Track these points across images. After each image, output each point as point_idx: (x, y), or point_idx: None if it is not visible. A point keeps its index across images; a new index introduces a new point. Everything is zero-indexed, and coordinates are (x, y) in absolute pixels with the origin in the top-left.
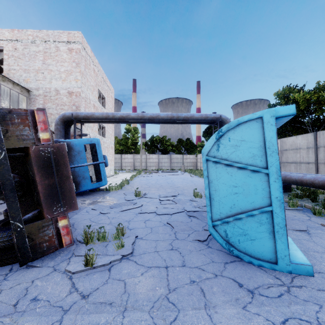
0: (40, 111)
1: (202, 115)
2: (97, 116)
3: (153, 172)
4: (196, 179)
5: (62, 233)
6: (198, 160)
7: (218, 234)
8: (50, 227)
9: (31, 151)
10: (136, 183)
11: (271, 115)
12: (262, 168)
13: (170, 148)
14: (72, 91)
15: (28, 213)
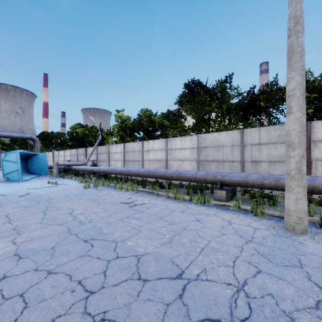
0: None
1: (19, 135)
2: None
3: None
4: None
5: None
6: None
7: (5, 177)
8: None
9: None
10: None
11: (18, 151)
12: (16, 162)
13: (1, 146)
14: None
15: None
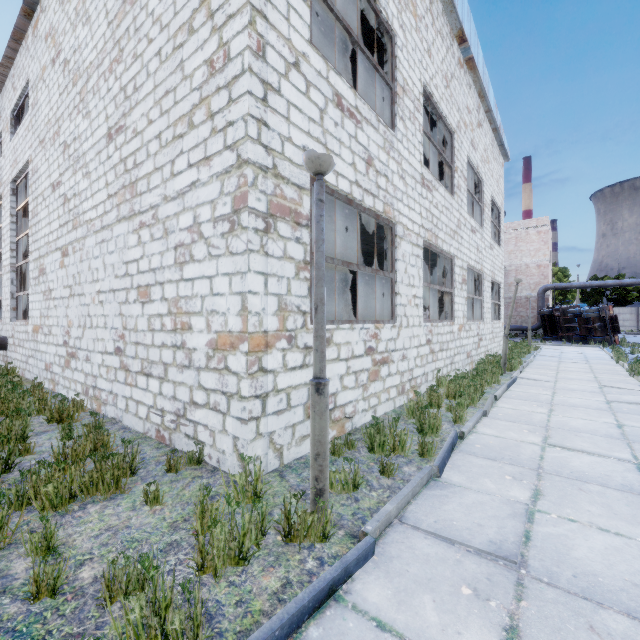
0: (610, 306)
1: None
2: (575, 286)
3: None
4: None
5: (616, 340)
6: None
7: None
8: (612, 338)
9: (608, 317)
10: None
11: None
12: None
13: (635, 295)
14: (541, 264)
15: (603, 334)
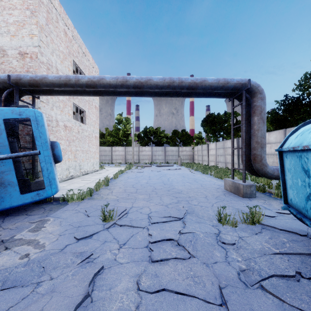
0: None
1: (219, 79)
2: (51, 80)
3: (145, 166)
4: (199, 176)
5: None
6: (195, 152)
7: None
8: None
9: None
10: (120, 184)
11: None
12: None
13: (165, 140)
14: (26, 52)
15: None
